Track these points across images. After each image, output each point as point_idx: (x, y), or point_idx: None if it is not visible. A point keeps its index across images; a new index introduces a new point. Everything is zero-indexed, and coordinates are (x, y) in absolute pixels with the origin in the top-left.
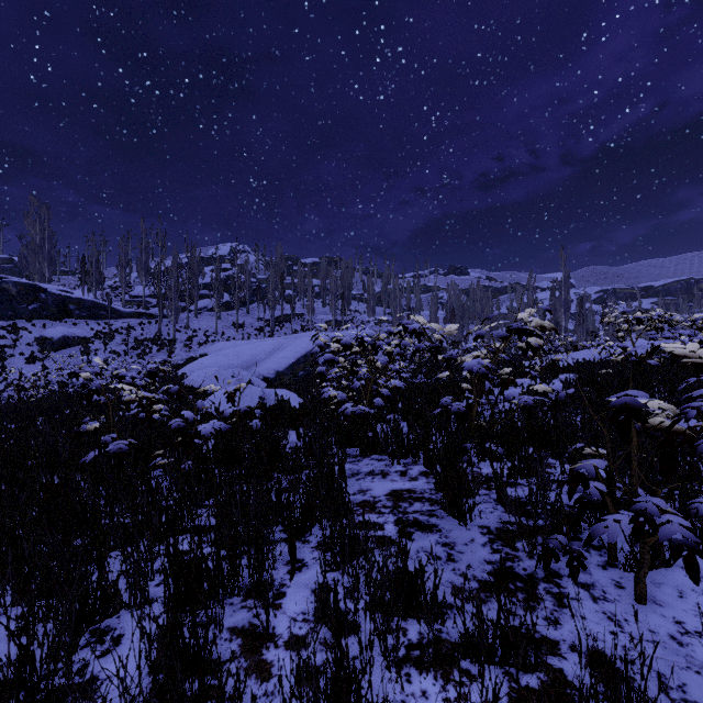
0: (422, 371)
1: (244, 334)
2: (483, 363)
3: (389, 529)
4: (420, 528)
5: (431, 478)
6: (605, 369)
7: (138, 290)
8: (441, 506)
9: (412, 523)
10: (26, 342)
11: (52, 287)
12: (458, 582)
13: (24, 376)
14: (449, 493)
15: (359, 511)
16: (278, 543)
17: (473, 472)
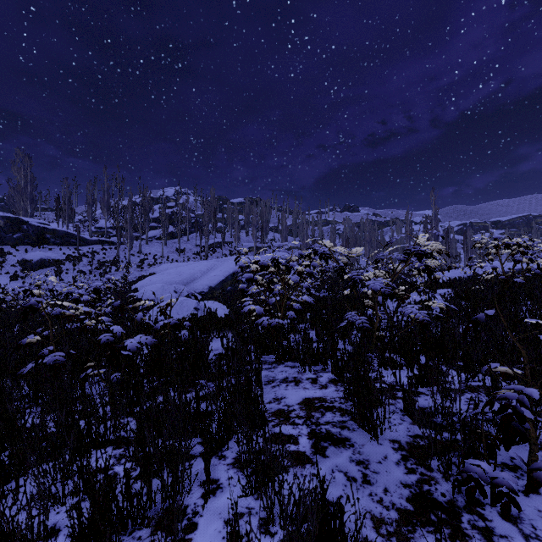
0: (324, 287)
1: (185, 257)
2: (386, 281)
3: (303, 444)
4: (333, 443)
5: (339, 386)
6: (479, 286)
7: (102, 223)
8: (351, 417)
9: (325, 436)
10: (11, 263)
11: (32, 220)
12: (377, 512)
13: (6, 290)
14: (360, 406)
15: (274, 421)
16: (193, 462)
17: (377, 380)
